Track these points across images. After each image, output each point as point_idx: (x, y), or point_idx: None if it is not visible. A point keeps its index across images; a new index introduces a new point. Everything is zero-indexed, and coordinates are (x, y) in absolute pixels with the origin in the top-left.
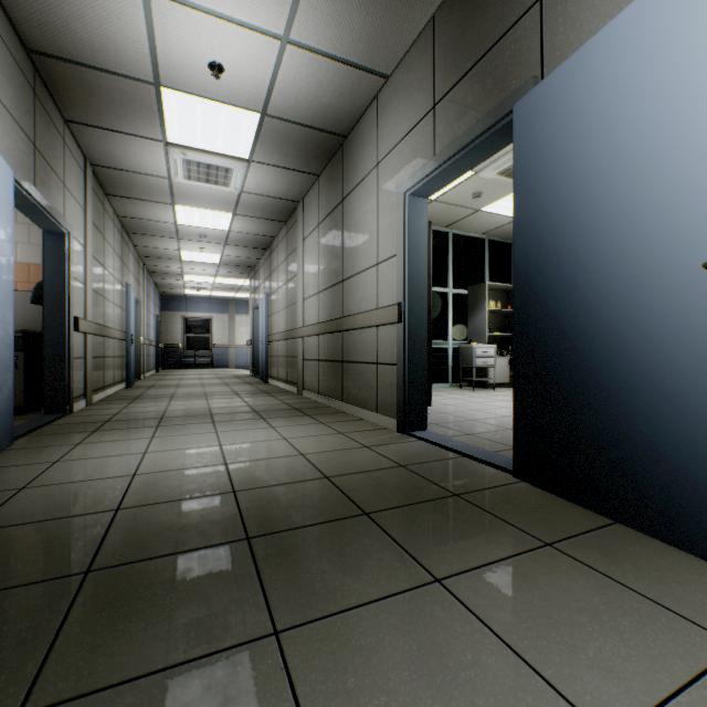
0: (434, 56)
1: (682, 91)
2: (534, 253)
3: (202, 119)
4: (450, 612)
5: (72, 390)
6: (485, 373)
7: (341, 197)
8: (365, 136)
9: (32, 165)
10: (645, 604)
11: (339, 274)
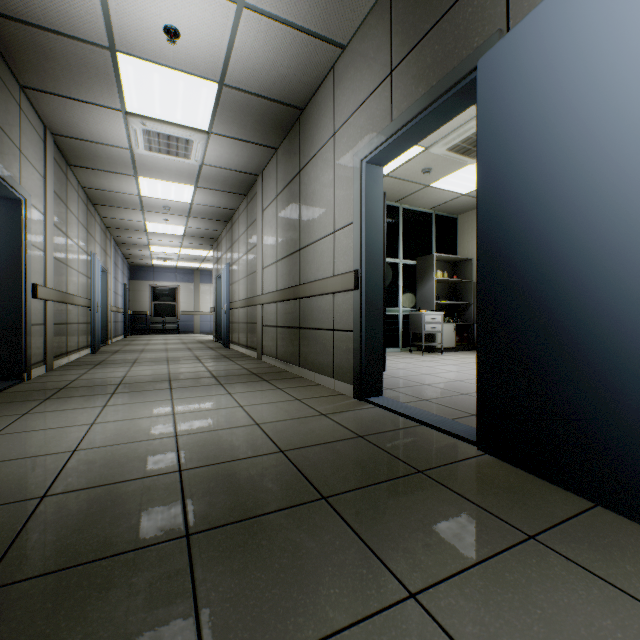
0: (391, 22)
1: None
2: (501, 214)
3: (160, 88)
4: None
5: (29, 357)
6: (433, 339)
7: (299, 168)
8: (321, 107)
9: None
10: None
11: (296, 243)
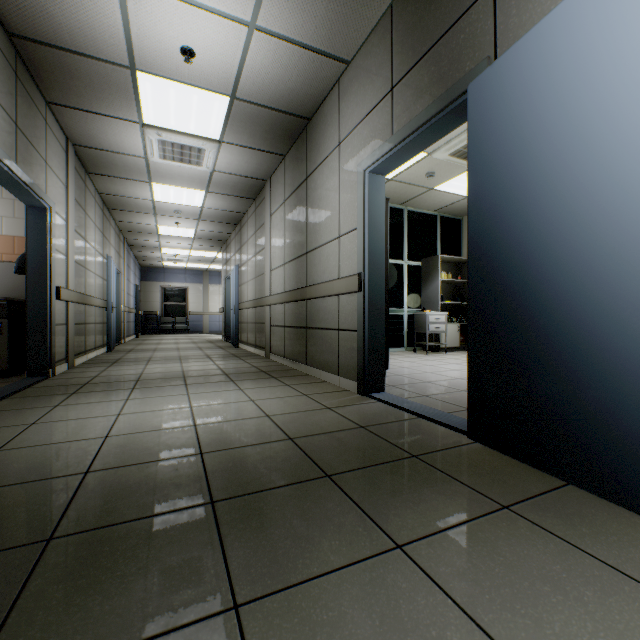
0: (392, 42)
1: (636, 64)
2: (488, 225)
3: (176, 102)
4: (412, 582)
5: (53, 354)
6: (437, 338)
7: (305, 175)
8: (327, 118)
9: (14, 142)
10: (606, 572)
11: (303, 247)
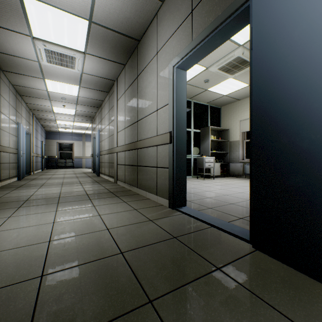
0: None
1: None
2: (271, 90)
3: (53, 22)
4: None
5: None
6: (209, 171)
7: (137, 75)
8: (150, 38)
9: None
10: None
11: (136, 117)
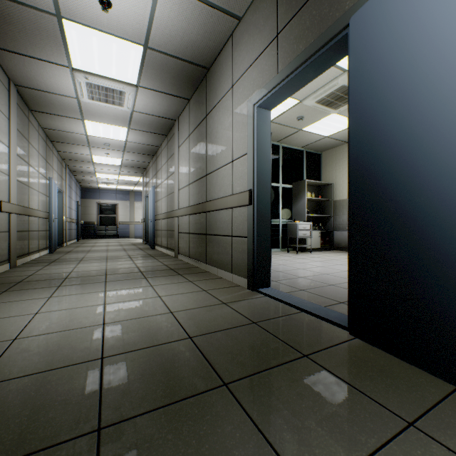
0: None
1: None
2: (371, 142)
3: (98, 49)
4: None
5: None
6: (304, 242)
7: (205, 113)
8: (222, 66)
9: None
10: None
11: (204, 170)
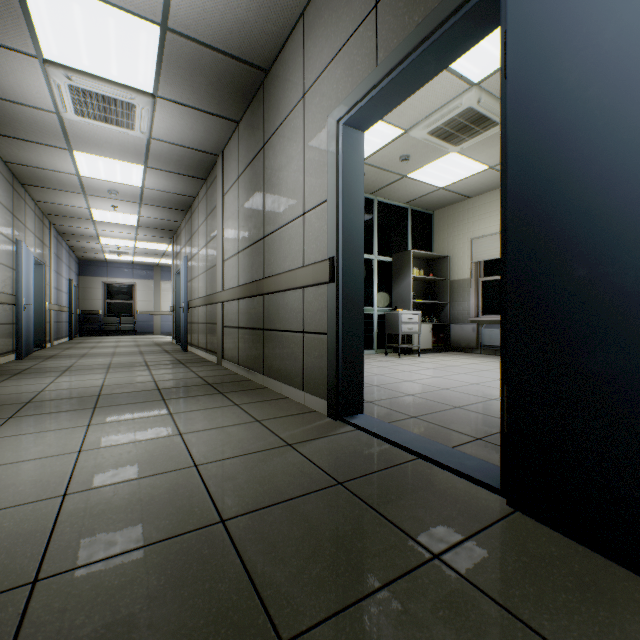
0: None
1: None
2: (549, 163)
3: (85, 27)
4: None
5: None
6: (409, 340)
7: (263, 142)
8: (289, 66)
9: None
10: None
11: (260, 230)
